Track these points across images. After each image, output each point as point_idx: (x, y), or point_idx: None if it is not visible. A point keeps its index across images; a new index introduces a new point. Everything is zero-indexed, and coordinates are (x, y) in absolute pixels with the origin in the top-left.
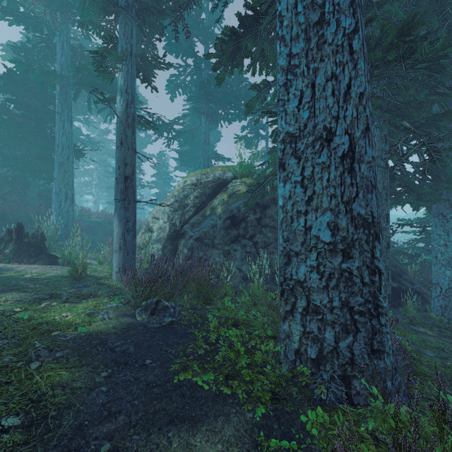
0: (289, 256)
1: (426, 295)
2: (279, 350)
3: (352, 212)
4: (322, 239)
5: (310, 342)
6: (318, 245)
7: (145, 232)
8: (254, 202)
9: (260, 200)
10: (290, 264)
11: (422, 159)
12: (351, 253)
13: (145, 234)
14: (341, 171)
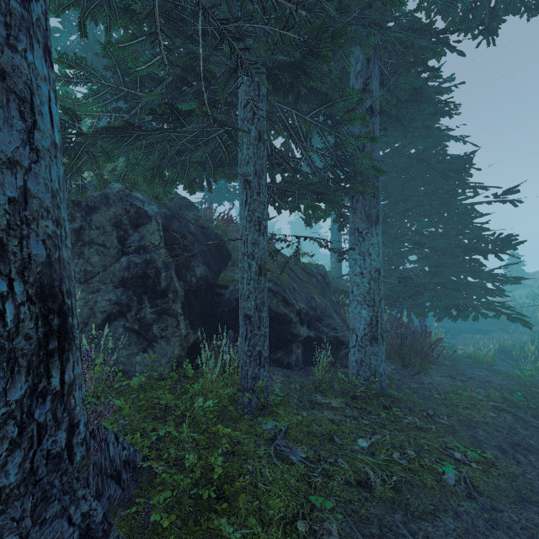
0: None
1: None
2: None
3: None
4: None
5: None
6: None
7: None
8: (69, 200)
9: (81, 196)
10: None
11: (326, 143)
12: None
13: None
14: None
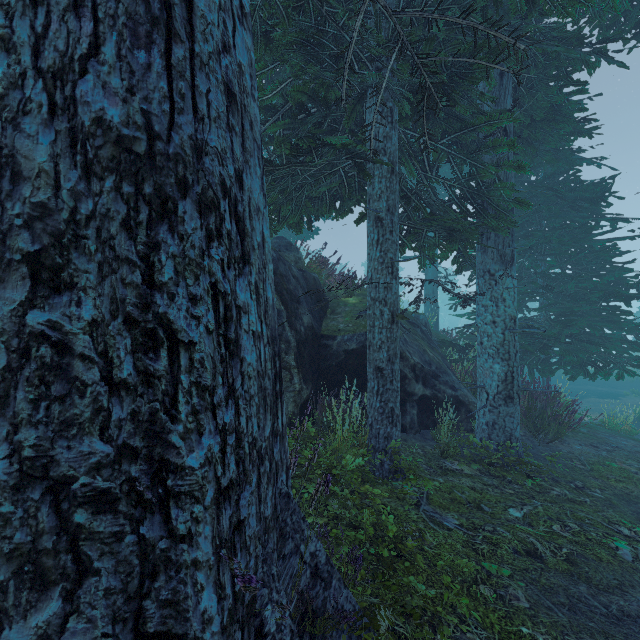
0: None
1: (474, 406)
2: None
3: (77, 114)
4: None
5: None
6: None
7: None
8: None
9: None
10: None
11: (457, 173)
12: (68, 268)
13: None
14: None
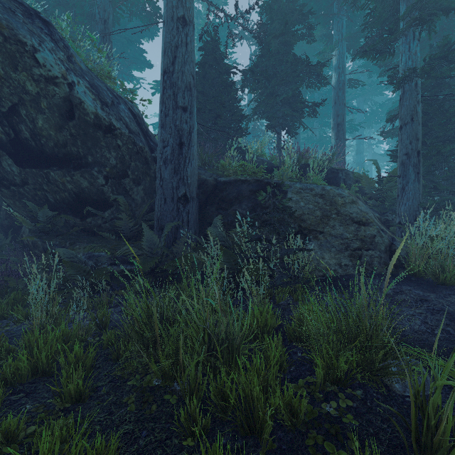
0: None
1: None
2: None
3: None
4: None
5: None
6: None
7: None
8: None
9: None
10: None
11: None
12: None
13: None
14: None
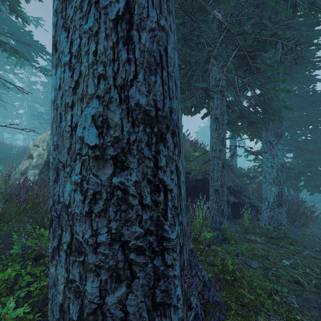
0: (58, 170)
1: (259, 207)
2: (19, 314)
3: (129, 102)
4: (86, 142)
5: (72, 296)
6: (82, 151)
7: (27, 158)
8: None
9: None
10: (58, 181)
11: (253, 93)
12: (126, 161)
13: (27, 161)
14: (114, 41)
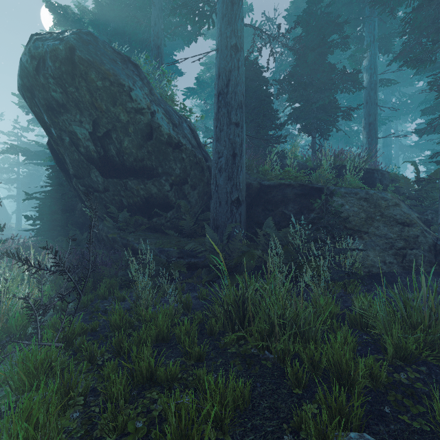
0: None
1: None
2: None
3: None
4: None
5: None
6: None
7: None
8: None
9: None
10: None
11: None
12: None
13: None
14: None
